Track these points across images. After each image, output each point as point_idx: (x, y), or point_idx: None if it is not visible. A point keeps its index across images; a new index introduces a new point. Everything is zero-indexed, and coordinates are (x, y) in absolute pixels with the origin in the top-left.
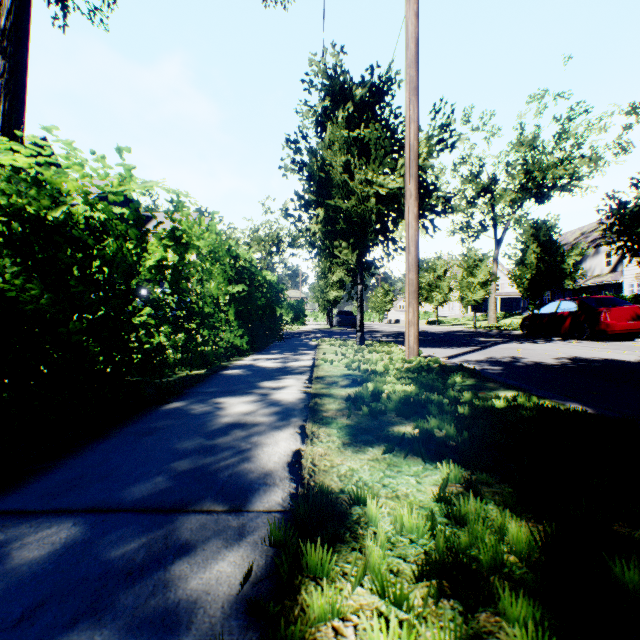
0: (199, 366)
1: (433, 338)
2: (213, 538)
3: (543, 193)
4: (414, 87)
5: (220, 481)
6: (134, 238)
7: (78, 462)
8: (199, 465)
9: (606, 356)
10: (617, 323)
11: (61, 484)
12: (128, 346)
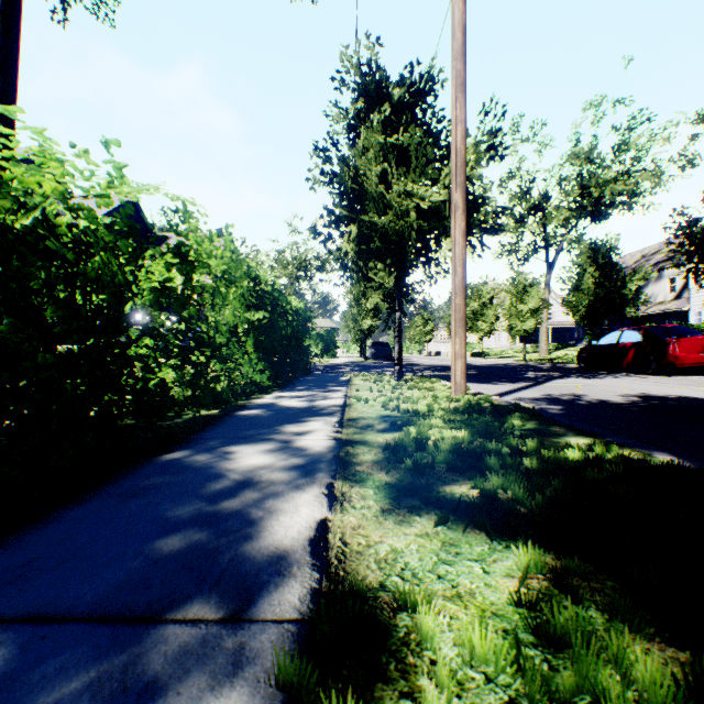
0: (210, 406)
1: (479, 372)
2: (195, 671)
3: (600, 211)
4: (461, 83)
5: (217, 569)
6: (126, 252)
7: (34, 538)
8: (192, 543)
9: (680, 393)
10: (687, 355)
11: (1, 573)
12: (119, 383)
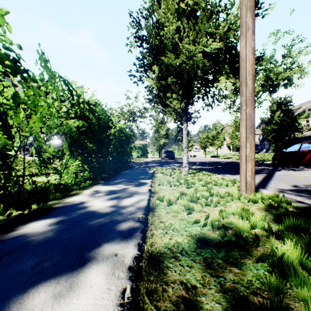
0: None
1: (225, 166)
2: None
3: (273, 88)
4: None
5: None
6: None
7: None
8: None
9: None
10: None
11: None
12: None
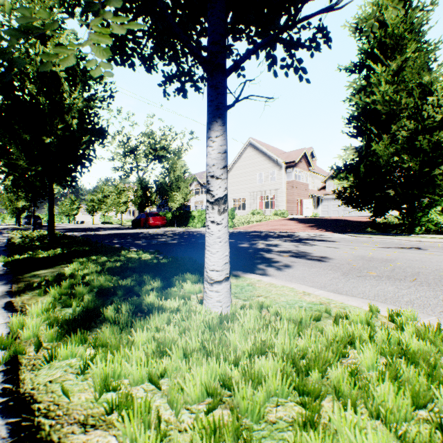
0: None
1: (83, 230)
2: None
3: (161, 159)
4: None
5: None
6: None
7: None
8: None
9: (127, 232)
10: (155, 222)
11: None
12: None
